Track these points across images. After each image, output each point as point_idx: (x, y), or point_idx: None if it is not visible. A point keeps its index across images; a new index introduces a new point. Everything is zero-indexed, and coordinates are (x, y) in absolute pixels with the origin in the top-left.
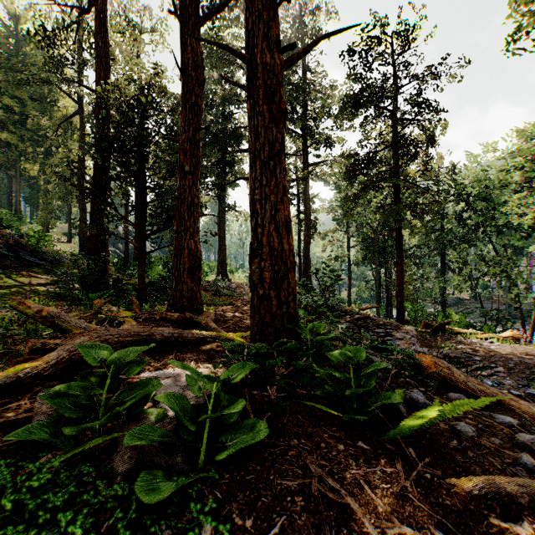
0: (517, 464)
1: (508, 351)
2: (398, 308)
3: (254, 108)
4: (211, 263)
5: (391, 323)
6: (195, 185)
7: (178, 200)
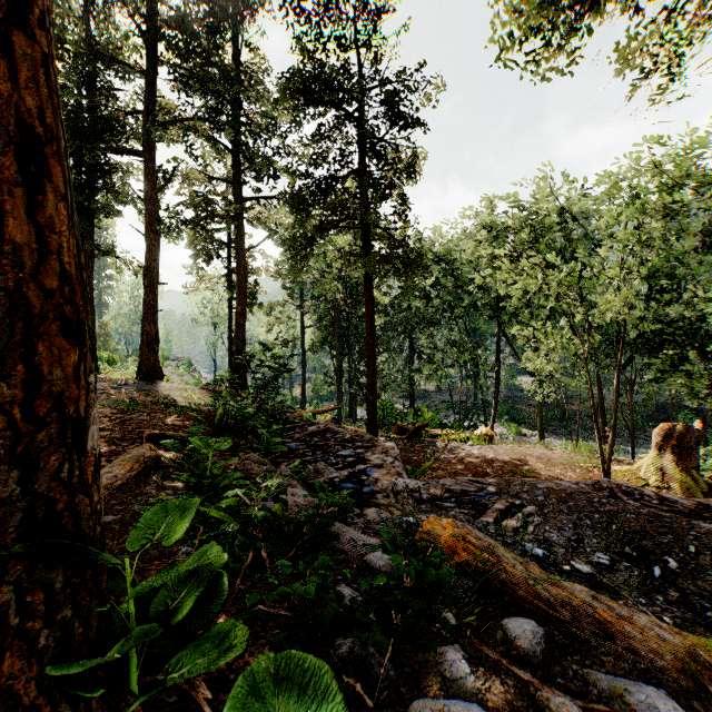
0: None
1: (492, 456)
2: (370, 411)
3: None
4: None
5: (362, 436)
6: None
7: None
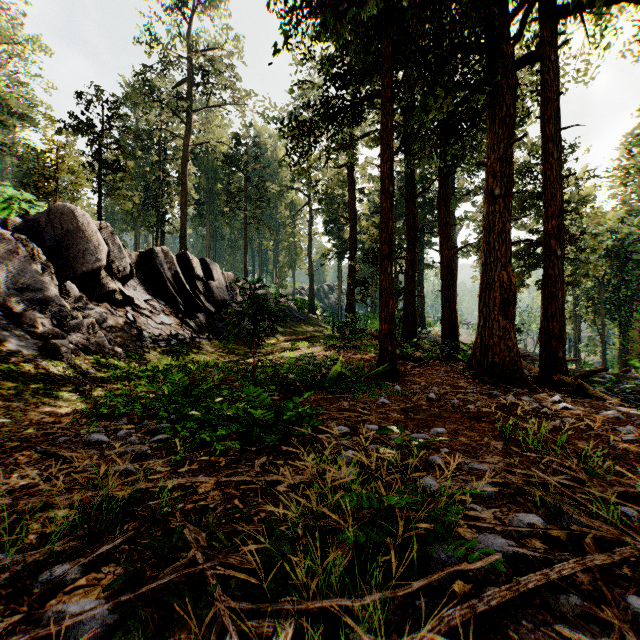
0: None
1: None
2: None
3: (442, 269)
4: None
5: None
6: (413, 281)
7: (405, 289)
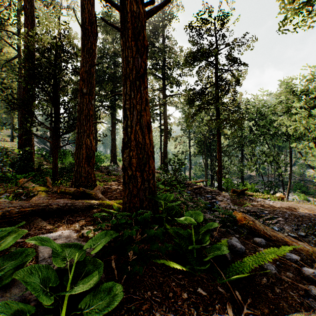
0: (308, 295)
1: (279, 205)
2: (218, 182)
3: (125, 43)
4: (107, 155)
5: (215, 190)
6: (90, 102)
7: (78, 111)
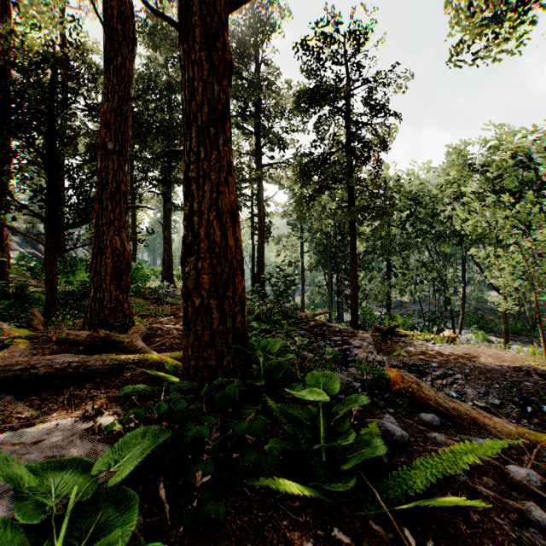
0: (525, 520)
1: (450, 351)
2: (352, 314)
3: (188, 55)
4: (156, 268)
5: (347, 329)
6: (121, 169)
7: (98, 185)
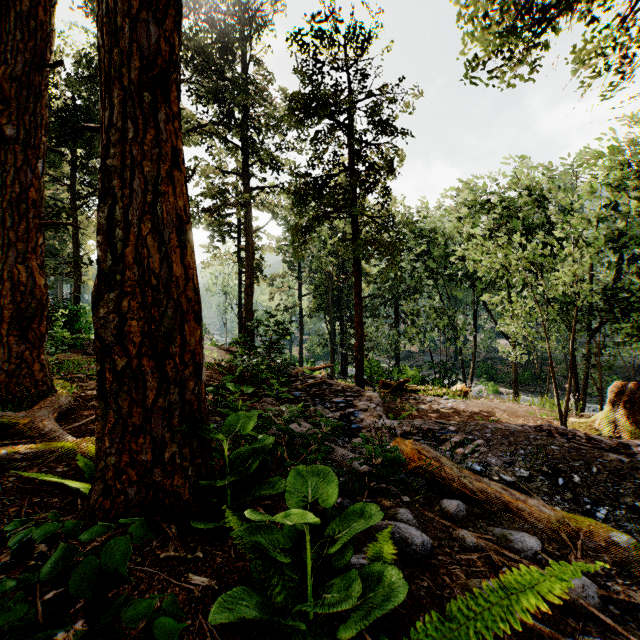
0: None
1: (464, 408)
2: (358, 368)
3: None
4: None
5: (351, 387)
6: (31, 167)
7: None
